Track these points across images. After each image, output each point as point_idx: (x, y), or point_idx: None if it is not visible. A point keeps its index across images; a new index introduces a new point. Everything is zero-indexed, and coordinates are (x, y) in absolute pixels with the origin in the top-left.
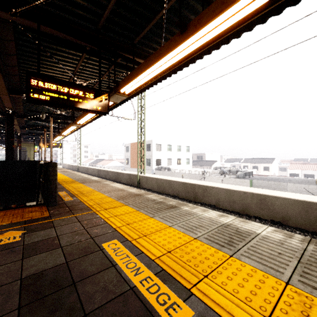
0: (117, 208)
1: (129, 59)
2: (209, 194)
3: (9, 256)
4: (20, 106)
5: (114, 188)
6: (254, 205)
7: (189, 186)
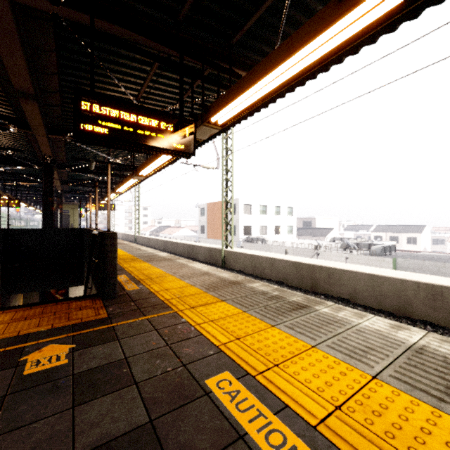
0: (210, 306)
1: (223, 69)
2: (339, 281)
3: (50, 398)
4: (62, 152)
5: (195, 270)
6: (421, 303)
7: (304, 268)
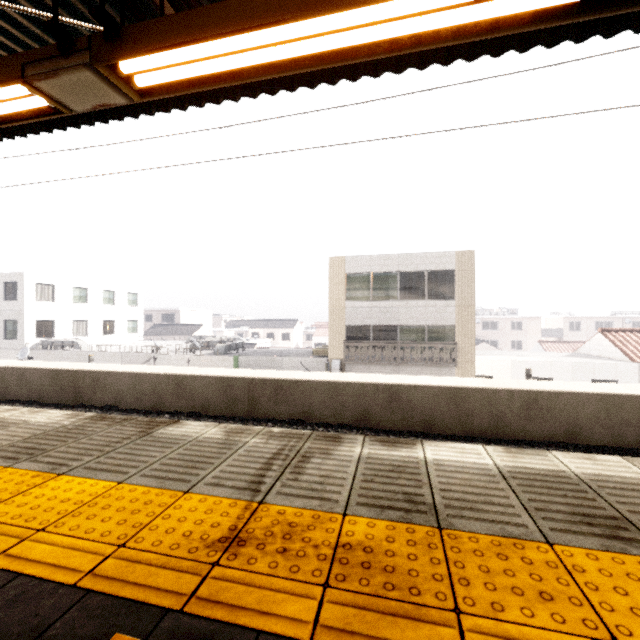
0: None
1: None
2: (104, 386)
3: None
4: None
5: None
6: (170, 394)
7: (65, 376)
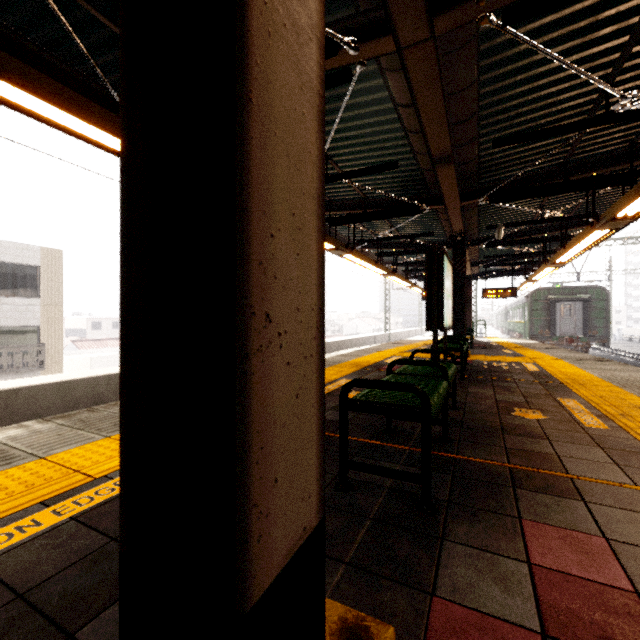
0: None
1: None
2: None
3: None
4: None
5: None
6: None
7: None
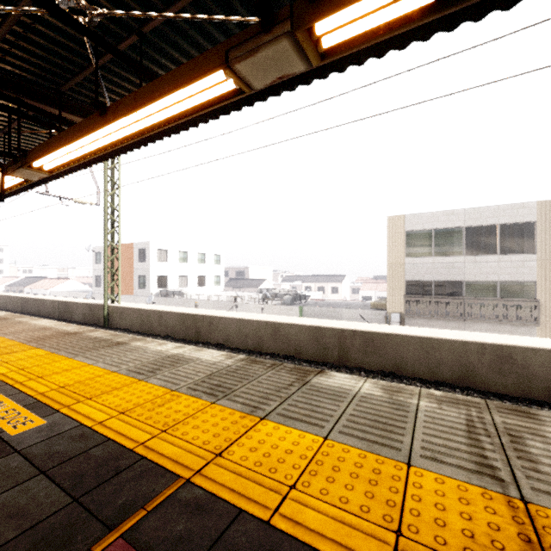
0: (17, 353)
1: (49, 115)
2: (217, 328)
3: None
4: None
5: (32, 327)
6: (268, 338)
7: (189, 319)
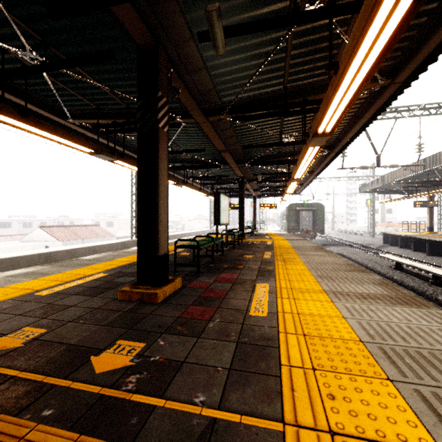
0: None
1: None
2: None
3: (68, 312)
4: None
5: None
6: None
7: None
